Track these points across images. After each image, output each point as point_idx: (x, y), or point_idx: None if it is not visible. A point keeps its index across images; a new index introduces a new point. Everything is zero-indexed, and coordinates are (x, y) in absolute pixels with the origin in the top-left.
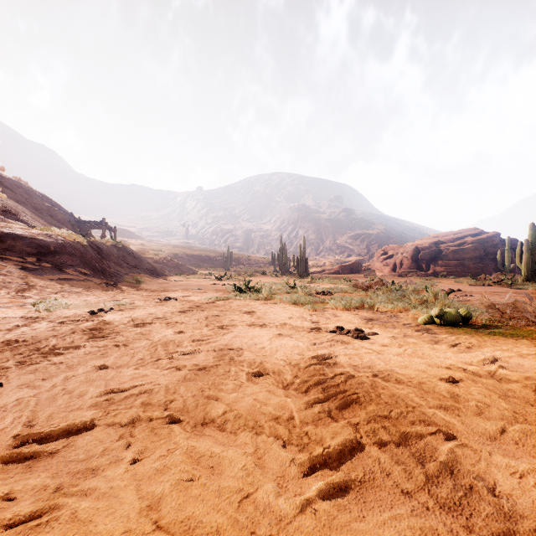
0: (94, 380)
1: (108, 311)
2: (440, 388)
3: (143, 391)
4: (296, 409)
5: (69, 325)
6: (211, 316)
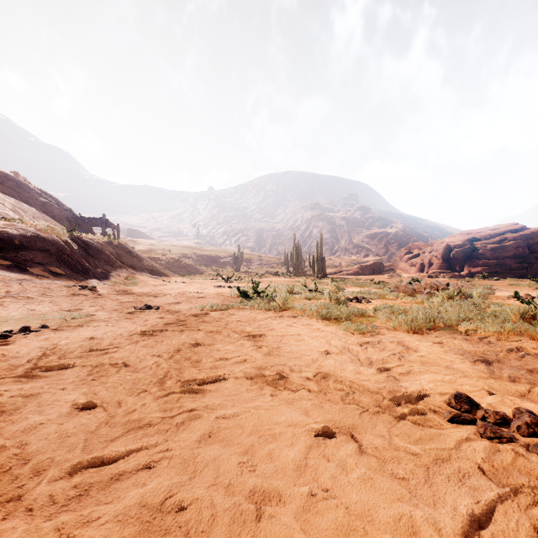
0: None
1: (32, 333)
2: None
3: None
4: None
5: None
6: (187, 347)
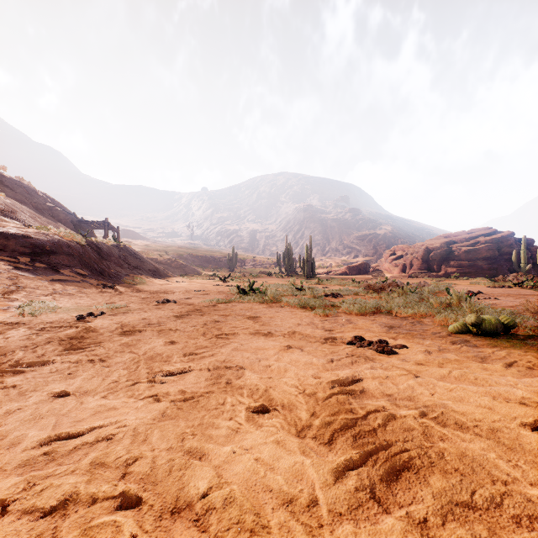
0: (41, 417)
1: (98, 316)
2: (531, 442)
3: (101, 438)
4: (319, 483)
5: (48, 332)
6: (210, 322)
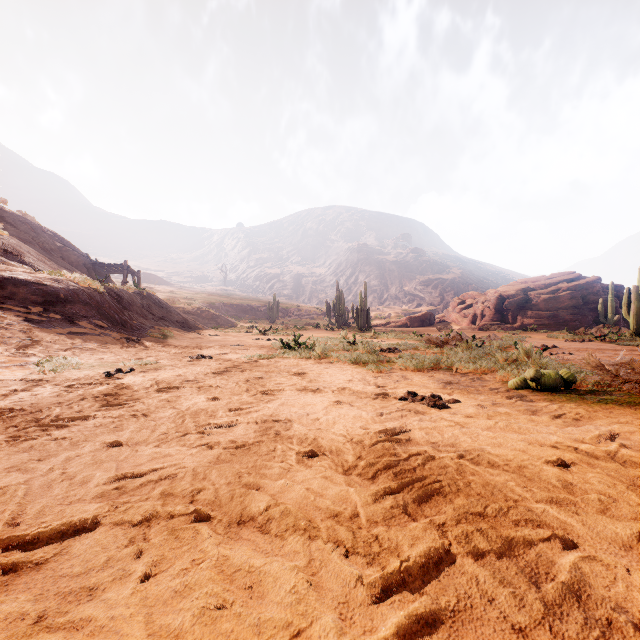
0: (102, 462)
1: (127, 373)
2: (548, 474)
3: (164, 476)
4: (361, 503)
5: (78, 389)
6: (253, 379)
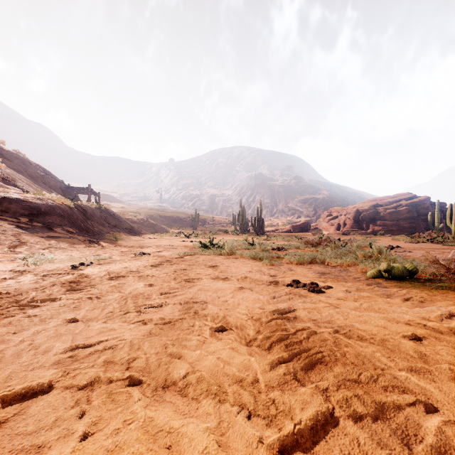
0: (62, 335)
1: (88, 265)
2: (406, 346)
3: (108, 347)
4: (260, 371)
5: (51, 278)
6: (179, 270)
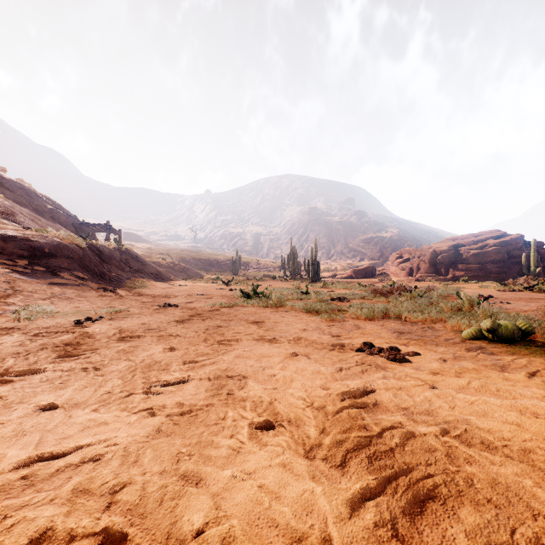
0: (24, 433)
1: (96, 321)
2: None
3: (88, 458)
4: (332, 517)
5: (43, 338)
6: (212, 328)
